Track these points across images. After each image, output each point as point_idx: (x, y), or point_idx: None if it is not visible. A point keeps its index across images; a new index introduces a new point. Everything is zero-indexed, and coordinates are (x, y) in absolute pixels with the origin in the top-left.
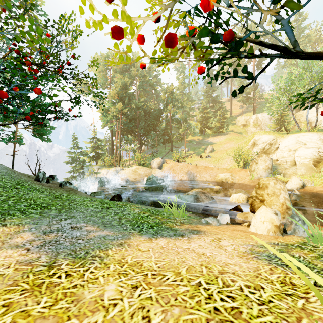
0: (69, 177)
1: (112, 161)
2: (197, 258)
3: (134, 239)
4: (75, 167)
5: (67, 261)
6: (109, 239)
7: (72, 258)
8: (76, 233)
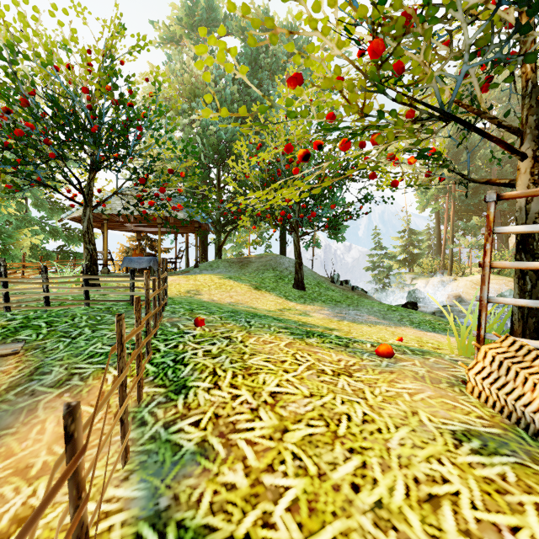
0: (369, 290)
1: (435, 266)
2: (451, 341)
3: (404, 328)
4: (378, 276)
5: (348, 322)
6: (382, 323)
7: (351, 322)
8: (358, 317)
